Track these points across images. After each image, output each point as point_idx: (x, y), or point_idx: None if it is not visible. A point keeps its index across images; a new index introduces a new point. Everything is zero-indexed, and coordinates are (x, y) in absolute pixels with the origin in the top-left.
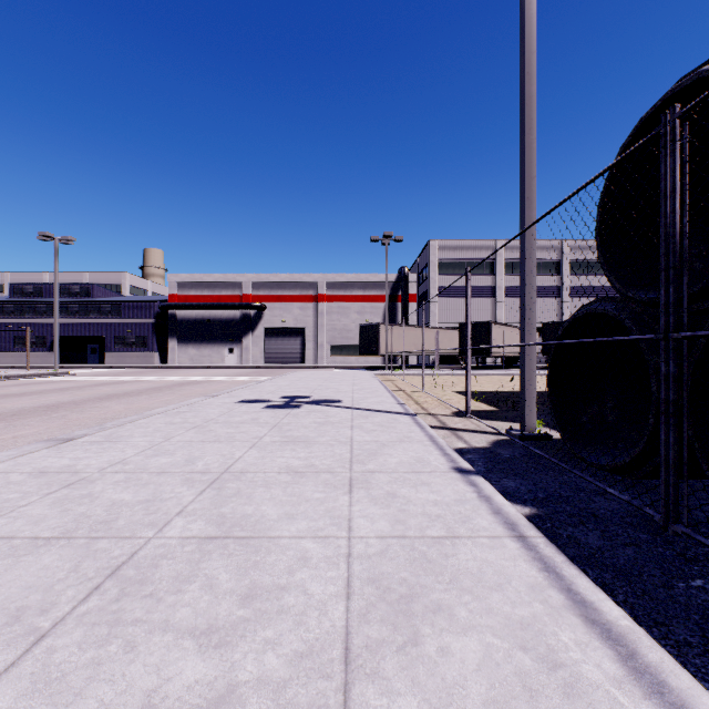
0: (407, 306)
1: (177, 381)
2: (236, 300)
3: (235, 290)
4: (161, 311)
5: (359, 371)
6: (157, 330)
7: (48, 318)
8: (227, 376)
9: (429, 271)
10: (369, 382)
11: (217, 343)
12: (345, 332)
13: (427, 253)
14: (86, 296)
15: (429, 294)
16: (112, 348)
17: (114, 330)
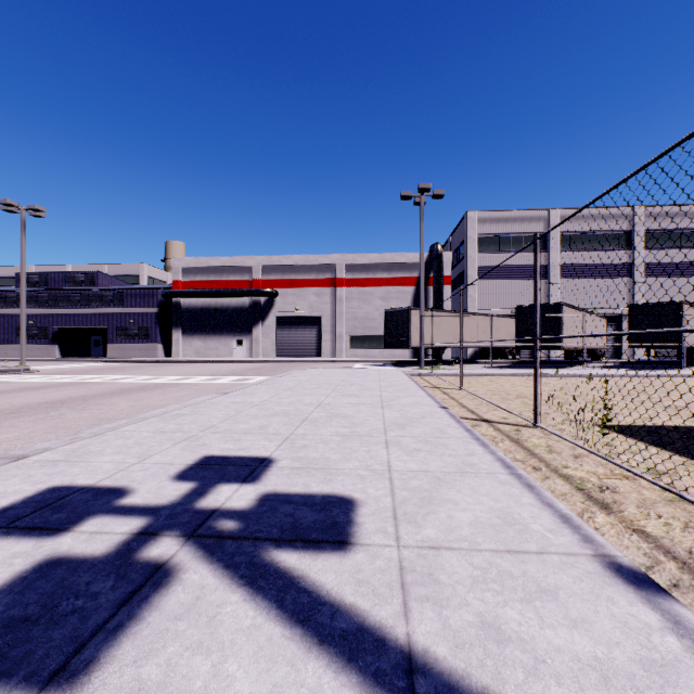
0: (440, 289)
1: (129, 385)
2: (245, 286)
3: (244, 275)
4: (165, 300)
5: (386, 369)
6: (161, 320)
7: (49, 308)
8: (213, 374)
9: (466, 249)
10: (410, 396)
11: (224, 335)
12: (366, 321)
13: (463, 228)
14: (91, 284)
15: (466, 275)
16: (114, 340)
17: (116, 321)
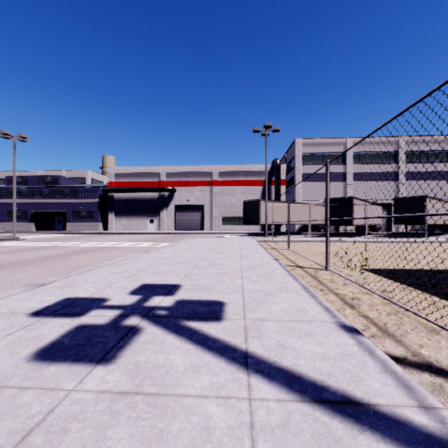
0: (278, 188)
1: (86, 247)
2: (155, 185)
3: (154, 178)
4: (104, 194)
5: (244, 238)
6: (101, 207)
7: (28, 199)
8: (136, 241)
9: (295, 162)
10: (257, 253)
11: (142, 216)
12: (232, 208)
13: (293, 149)
14: (55, 184)
15: (295, 179)
16: (70, 219)
17: (72, 207)
